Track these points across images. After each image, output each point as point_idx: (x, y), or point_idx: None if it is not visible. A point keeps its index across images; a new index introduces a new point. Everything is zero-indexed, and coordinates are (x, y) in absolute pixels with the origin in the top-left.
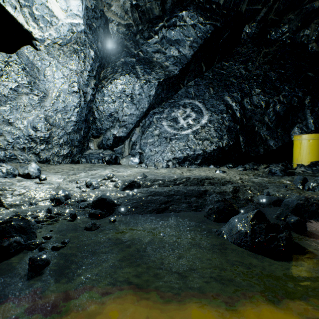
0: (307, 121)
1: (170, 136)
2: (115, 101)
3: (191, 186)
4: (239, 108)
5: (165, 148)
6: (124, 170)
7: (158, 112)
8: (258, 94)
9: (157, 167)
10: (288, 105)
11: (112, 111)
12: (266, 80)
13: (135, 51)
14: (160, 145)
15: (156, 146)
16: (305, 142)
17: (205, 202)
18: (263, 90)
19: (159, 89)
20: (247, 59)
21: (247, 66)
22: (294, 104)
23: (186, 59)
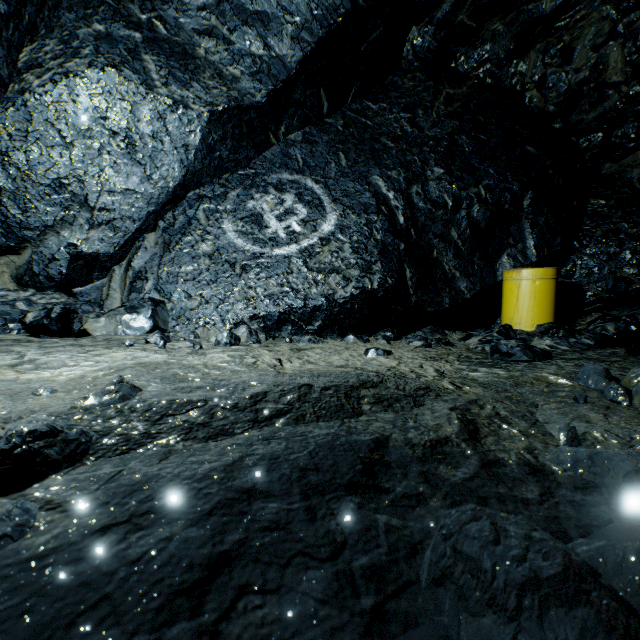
0: (525, 243)
1: (243, 259)
2: (74, 145)
3: (321, 423)
4: (404, 204)
5: (230, 291)
6: (69, 358)
7: (211, 196)
8: (439, 178)
9: (200, 345)
10: (494, 207)
11: (62, 173)
12: (454, 152)
13: (143, 15)
14: (216, 282)
15: (204, 285)
16: (528, 284)
17: (402, 522)
18: (449, 171)
19: (213, 133)
20: (416, 102)
21: (416, 116)
22: (505, 207)
23: (285, 70)
